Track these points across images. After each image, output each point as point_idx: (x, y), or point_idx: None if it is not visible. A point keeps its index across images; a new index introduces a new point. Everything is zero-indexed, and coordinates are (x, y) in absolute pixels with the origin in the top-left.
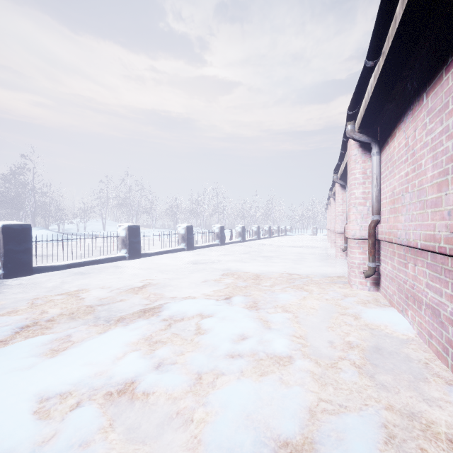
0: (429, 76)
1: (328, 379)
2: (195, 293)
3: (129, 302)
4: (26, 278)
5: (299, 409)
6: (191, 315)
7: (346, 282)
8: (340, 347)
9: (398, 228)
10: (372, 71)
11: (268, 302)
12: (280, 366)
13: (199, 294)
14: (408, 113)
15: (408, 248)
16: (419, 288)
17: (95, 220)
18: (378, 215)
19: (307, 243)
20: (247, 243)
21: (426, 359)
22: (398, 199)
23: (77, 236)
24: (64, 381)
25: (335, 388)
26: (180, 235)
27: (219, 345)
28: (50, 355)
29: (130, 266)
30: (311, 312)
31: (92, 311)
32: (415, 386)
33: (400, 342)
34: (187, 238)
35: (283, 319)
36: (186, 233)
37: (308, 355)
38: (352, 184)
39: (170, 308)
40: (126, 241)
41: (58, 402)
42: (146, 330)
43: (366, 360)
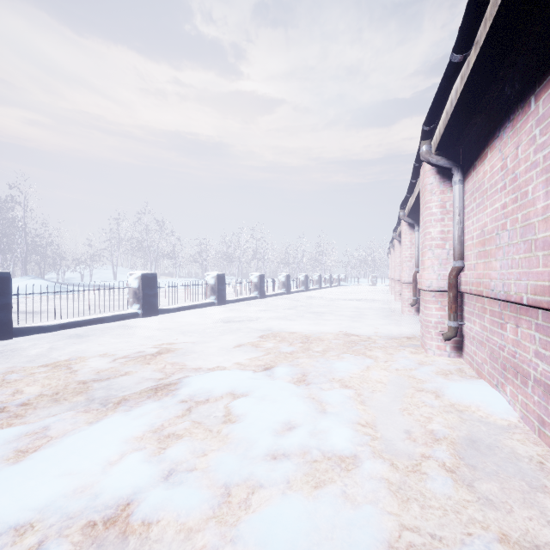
0: (540, 72)
1: (410, 490)
2: (225, 362)
3: (136, 376)
4: (3, 343)
5: (374, 546)
6: (219, 394)
7: (419, 346)
8: (421, 440)
9: (492, 278)
10: (460, 69)
11: (321, 374)
12: (342, 471)
13: (231, 364)
14: (505, 126)
15: (505, 303)
16: (523, 357)
17: (104, 267)
18: (461, 260)
19: (366, 295)
20: (292, 295)
21: (539, 457)
22: (491, 239)
23: (80, 287)
24: (24, 505)
25: (421, 506)
26: (209, 286)
27: (256, 440)
28: (13, 460)
29: (144, 326)
30: (378, 388)
31: (84, 390)
32: (532, 500)
33: (499, 430)
34: (218, 290)
35: (342, 399)
36: (216, 284)
37: (380, 453)
38: (427, 221)
39: (192, 384)
40: (139, 294)
41: (9, 542)
42: (155, 417)
43: (459, 459)
